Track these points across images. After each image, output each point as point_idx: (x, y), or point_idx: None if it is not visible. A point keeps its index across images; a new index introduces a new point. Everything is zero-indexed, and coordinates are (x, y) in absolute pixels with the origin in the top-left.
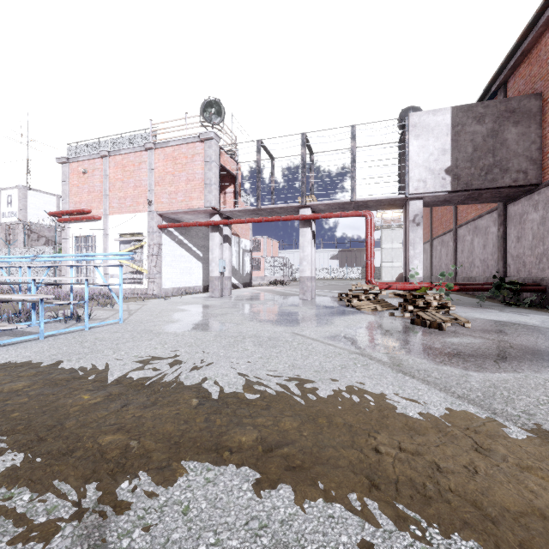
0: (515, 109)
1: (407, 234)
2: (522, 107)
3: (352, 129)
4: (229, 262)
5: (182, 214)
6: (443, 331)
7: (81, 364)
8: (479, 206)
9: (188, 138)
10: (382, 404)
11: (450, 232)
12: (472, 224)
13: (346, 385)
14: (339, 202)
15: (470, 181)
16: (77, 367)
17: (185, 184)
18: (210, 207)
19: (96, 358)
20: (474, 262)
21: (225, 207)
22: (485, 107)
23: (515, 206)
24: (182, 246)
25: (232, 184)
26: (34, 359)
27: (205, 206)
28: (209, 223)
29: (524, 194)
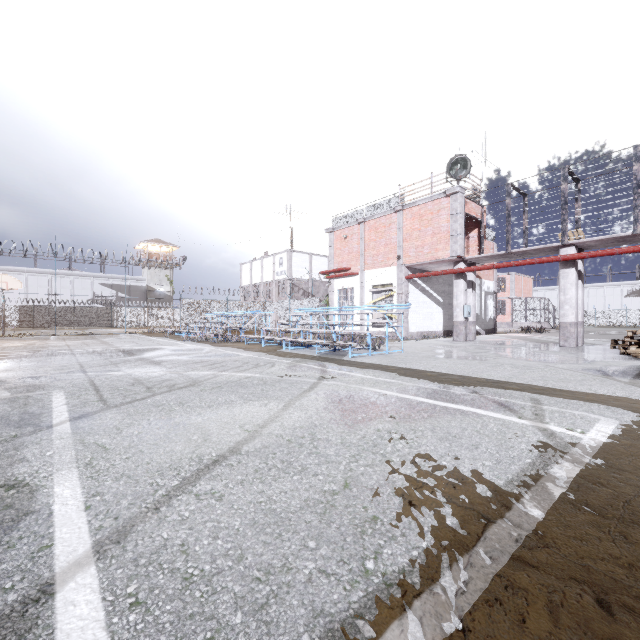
0: None
1: None
2: None
3: (634, 150)
4: (473, 307)
5: (427, 264)
6: None
7: (409, 365)
8: None
9: (433, 196)
10: (599, 390)
11: None
12: None
13: (580, 384)
14: (615, 237)
15: None
16: (409, 366)
17: (431, 237)
18: (455, 256)
19: (413, 364)
20: None
21: (467, 252)
22: None
23: None
24: (424, 293)
25: (475, 228)
26: (383, 362)
27: (450, 256)
28: (454, 271)
29: None
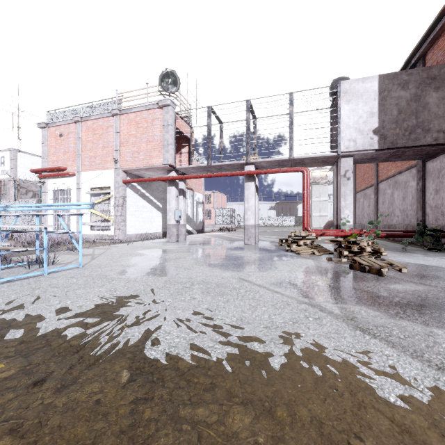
0: (435, 76)
1: (338, 187)
2: (442, 74)
3: (290, 96)
4: (184, 211)
5: (143, 170)
6: (383, 277)
7: (19, 316)
8: (398, 163)
9: (148, 105)
10: (351, 381)
11: (372, 186)
12: (392, 179)
13: (303, 348)
14: (279, 160)
15: (395, 140)
16: (13, 321)
17: (146, 144)
18: (167, 164)
19: (38, 310)
20: (394, 211)
21: (180, 165)
22: (408, 75)
23: (433, 162)
24: (144, 198)
25: (186, 146)
26: None
27: (163, 163)
28: (167, 178)
29: (442, 152)
